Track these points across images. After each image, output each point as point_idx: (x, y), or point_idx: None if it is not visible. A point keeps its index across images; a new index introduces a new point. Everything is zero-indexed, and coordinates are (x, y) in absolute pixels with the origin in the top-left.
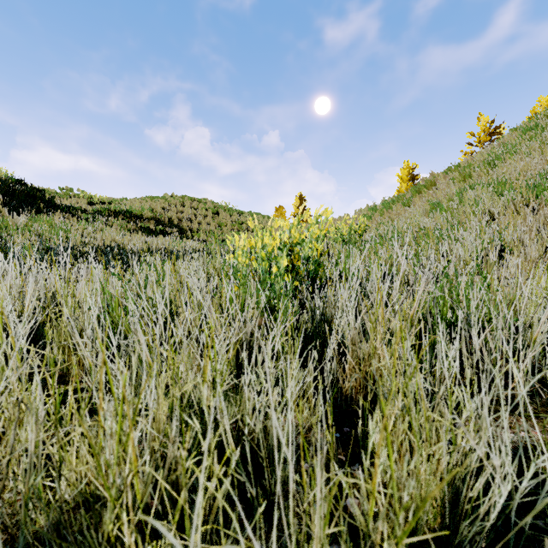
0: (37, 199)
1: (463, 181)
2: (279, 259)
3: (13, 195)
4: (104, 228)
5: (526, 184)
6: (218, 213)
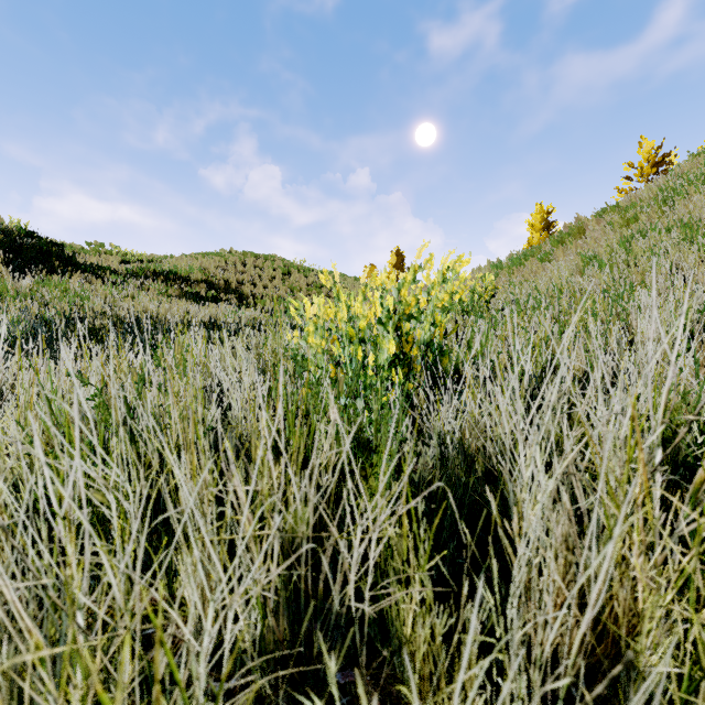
0: (52, 256)
1: (626, 226)
2: (378, 342)
3: (20, 251)
4: (137, 293)
5: None
6: (290, 274)
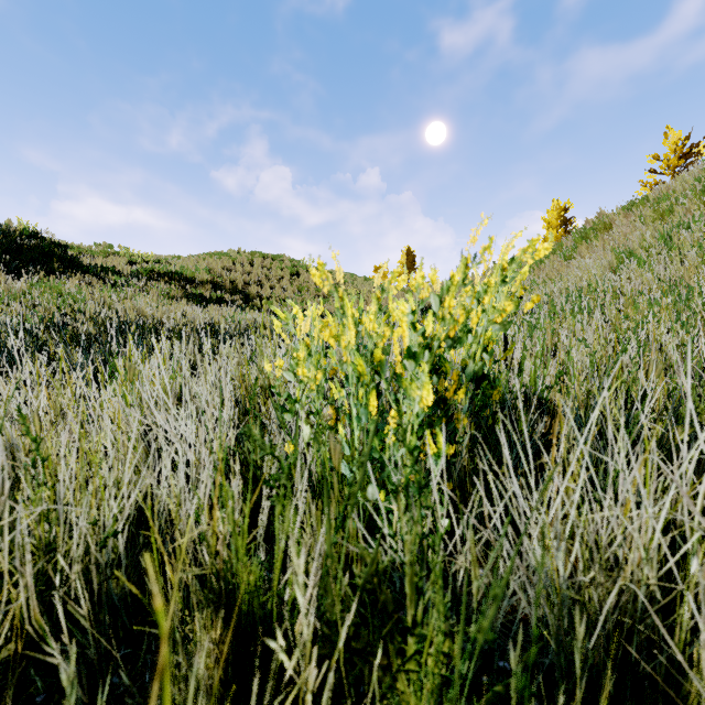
0: (55, 257)
1: (660, 219)
2: (404, 382)
3: (20, 252)
4: (137, 295)
5: None
6: (299, 274)
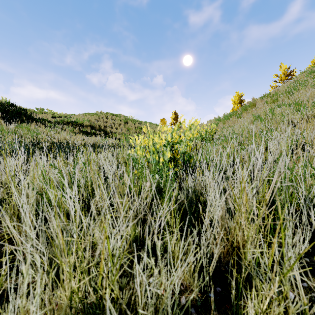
0: (22, 114)
1: (273, 103)
2: (164, 153)
3: (8, 112)
4: (60, 131)
5: (314, 104)
6: (127, 122)
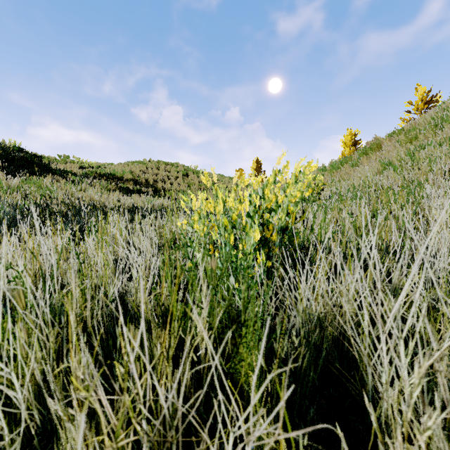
0: (34, 164)
1: (409, 142)
2: (246, 230)
3: (13, 161)
4: (88, 188)
5: None
6: (188, 175)
